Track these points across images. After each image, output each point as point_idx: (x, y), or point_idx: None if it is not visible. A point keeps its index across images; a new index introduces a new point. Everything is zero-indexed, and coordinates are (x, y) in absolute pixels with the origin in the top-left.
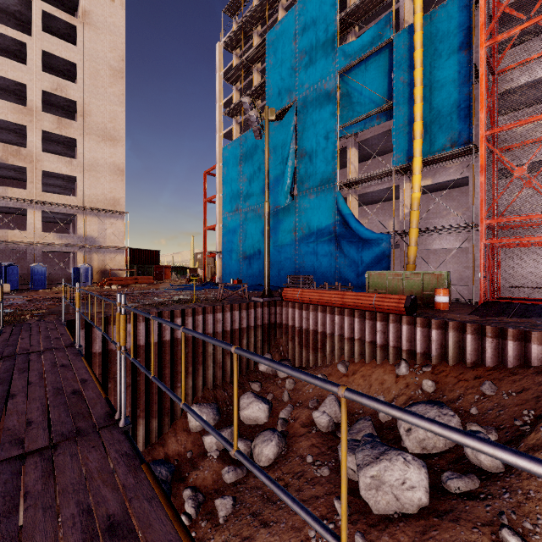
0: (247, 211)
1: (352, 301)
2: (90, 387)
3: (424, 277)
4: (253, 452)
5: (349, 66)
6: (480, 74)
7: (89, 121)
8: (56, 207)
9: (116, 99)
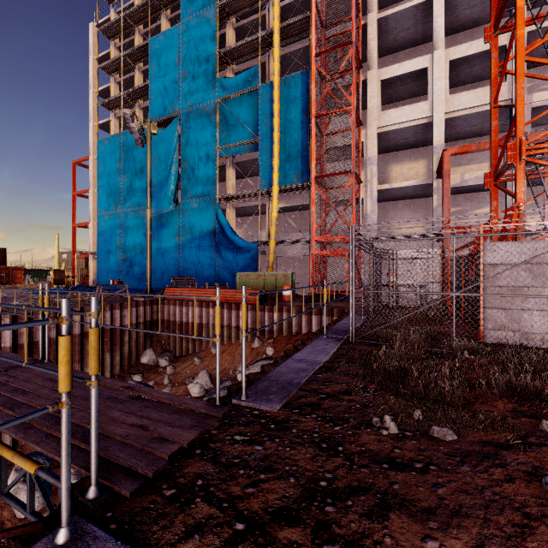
0: (128, 211)
1: (223, 296)
2: (4, 353)
3: (277, 277)
4: None
5: (227, 98)
6: (312, 135)
7: None
8: None
9: None
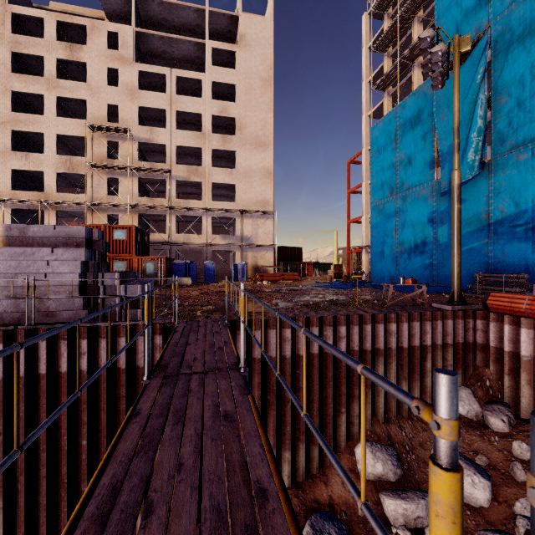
0: (405, 194)
1: None
2: None
3: None
4: None
5: None
6: None
7: (245, 133)
8: (221, 212)
9: (266, 107)
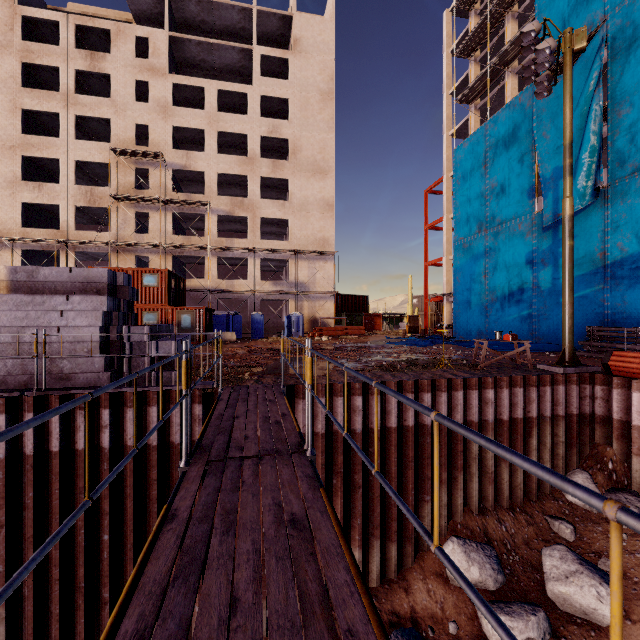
0: (498, 230)
1: None
2: None
3: None
4: None
5: None
6: None
7: (300, 157)
8: (271, 253)
9: (325, 126)
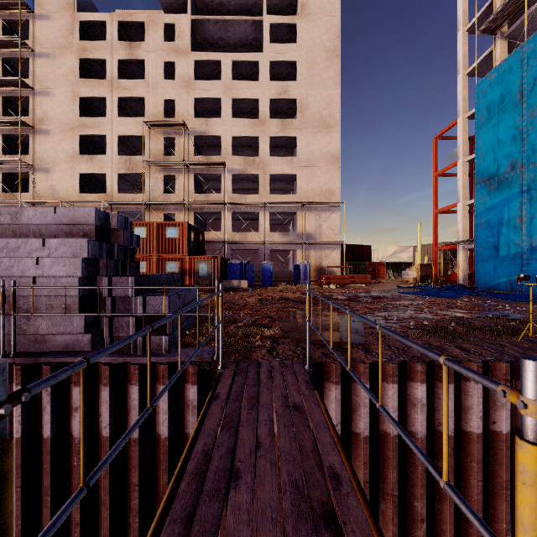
0: None
1: None
2: None
3: None
4: None
5: None
6: None
7: (306, 115)
8: (280, 206)
9: (331, 82)
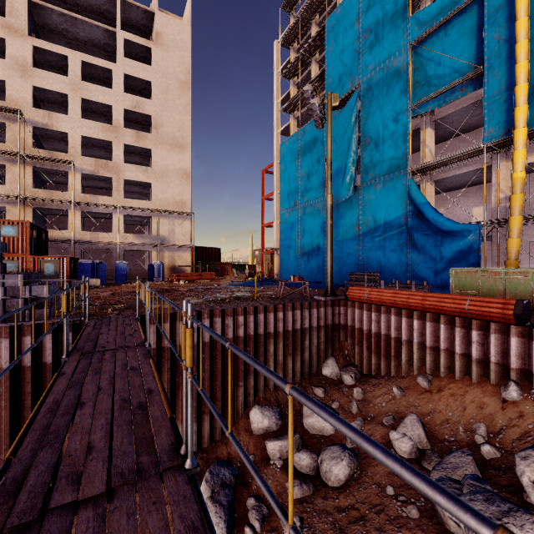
0: (305, 206)
1: (436, 304)
2: (155, 401)
3: None
4: (320, 468)
5: (424, 35)
6: None
7: (161, 132)
8: (135, 210)
9: (183, 109)
